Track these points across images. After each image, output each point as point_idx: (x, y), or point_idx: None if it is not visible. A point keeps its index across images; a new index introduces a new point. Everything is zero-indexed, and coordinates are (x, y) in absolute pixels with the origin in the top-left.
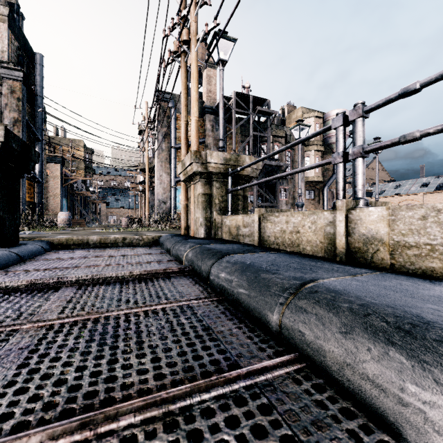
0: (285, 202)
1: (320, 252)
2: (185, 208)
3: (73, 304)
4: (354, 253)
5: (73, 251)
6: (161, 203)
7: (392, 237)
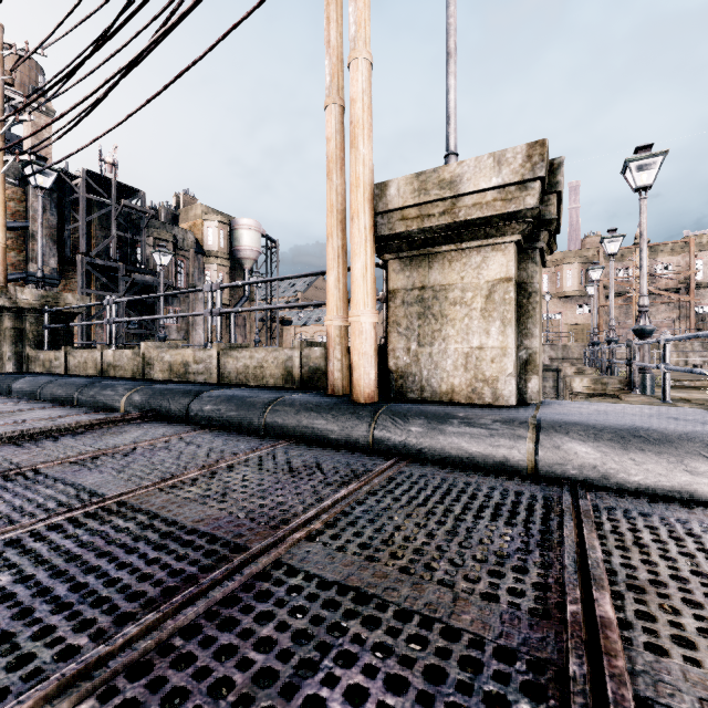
0: (176, 328)
1: (95, 373)
2: None
3: None
4: (105, 372)
5: None
6: None
7: (114, 363)
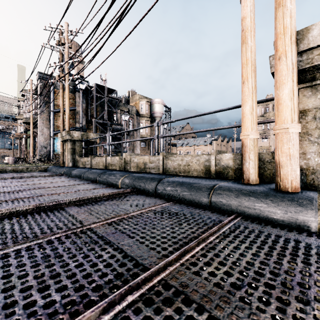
0: (129, 148)
1: (103, 167)
2: (62, 154)
3: (33, 179)
4: (107, 167)
5: (1, 174)
6: (43, 148)
7: (111, 163)
